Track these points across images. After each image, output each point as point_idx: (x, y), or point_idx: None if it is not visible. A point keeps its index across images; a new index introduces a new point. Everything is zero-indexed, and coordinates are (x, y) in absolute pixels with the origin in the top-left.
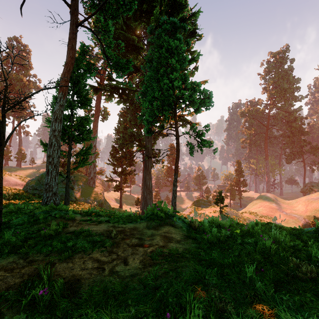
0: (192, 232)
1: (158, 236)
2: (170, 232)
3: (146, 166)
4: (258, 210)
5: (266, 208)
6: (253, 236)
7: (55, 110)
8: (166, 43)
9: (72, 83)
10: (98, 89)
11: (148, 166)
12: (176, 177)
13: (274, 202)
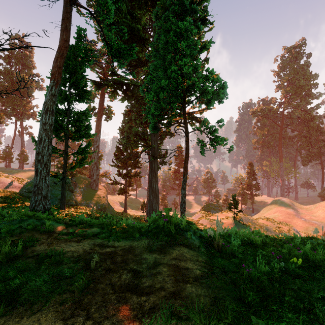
0: (215, 255)
1: (164, 266)
2: (184, 258)
3: (152, 167)
4: (273, 215)
5: (282, 213)
6: (321, 268)
7: (46, 101)
8: (174, 25)
9: (69, 74)
10: (101, 85)
11: (154, 168)
12: (185, 179)
13: (291, 207)
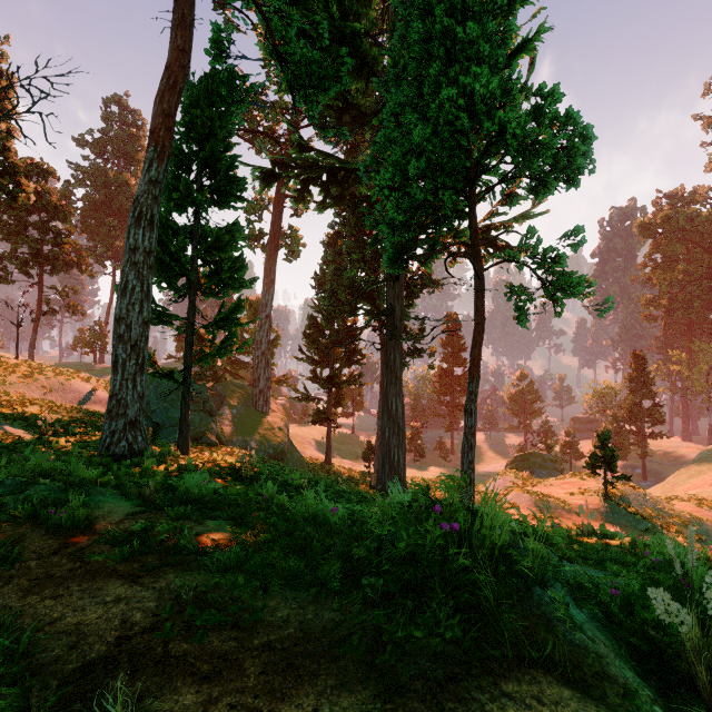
0: None
1: None
2: None
3: (389, 361)
4: (710, 491)
5: None
6: None
7: (137, 196)
8: None
9: (197, 143)
10: (273, 175)
11: (394, 363)
12: (475, 388)
13: None
